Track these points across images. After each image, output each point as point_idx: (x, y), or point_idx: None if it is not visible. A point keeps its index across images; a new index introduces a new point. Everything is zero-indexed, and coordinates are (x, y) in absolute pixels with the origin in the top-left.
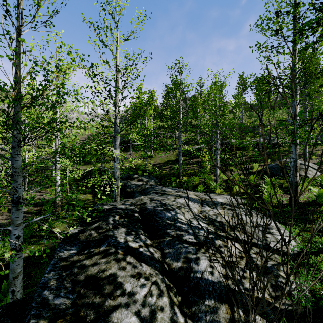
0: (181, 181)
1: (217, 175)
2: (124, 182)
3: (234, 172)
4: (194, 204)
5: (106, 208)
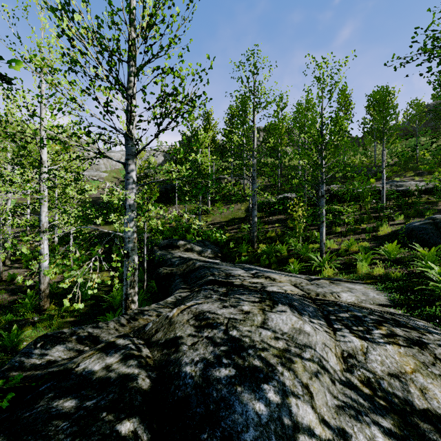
0: (257, 252)
1: (322, 242)
2: (162, 254)
3: (345, 236)
4: (316, 330)
5: (53, 357)
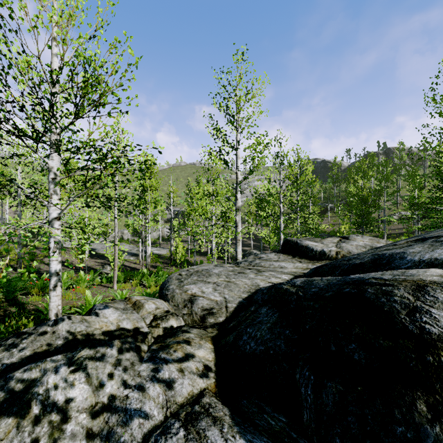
0: None
1: None
2: None
3: None
4: None
5: None
